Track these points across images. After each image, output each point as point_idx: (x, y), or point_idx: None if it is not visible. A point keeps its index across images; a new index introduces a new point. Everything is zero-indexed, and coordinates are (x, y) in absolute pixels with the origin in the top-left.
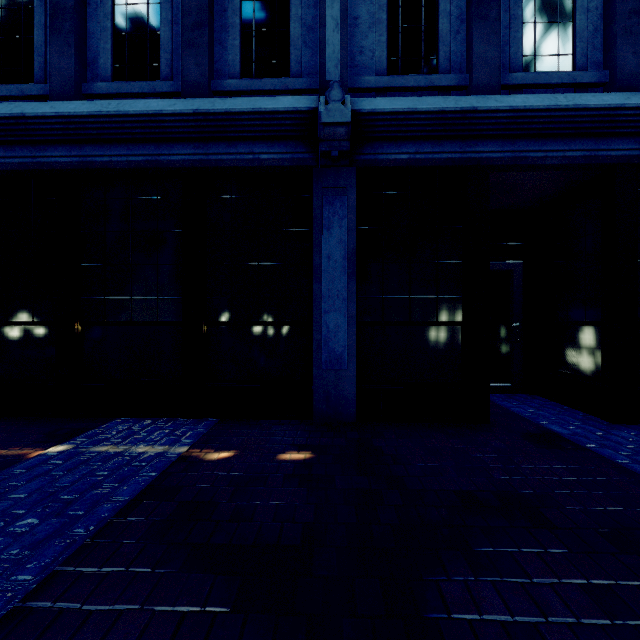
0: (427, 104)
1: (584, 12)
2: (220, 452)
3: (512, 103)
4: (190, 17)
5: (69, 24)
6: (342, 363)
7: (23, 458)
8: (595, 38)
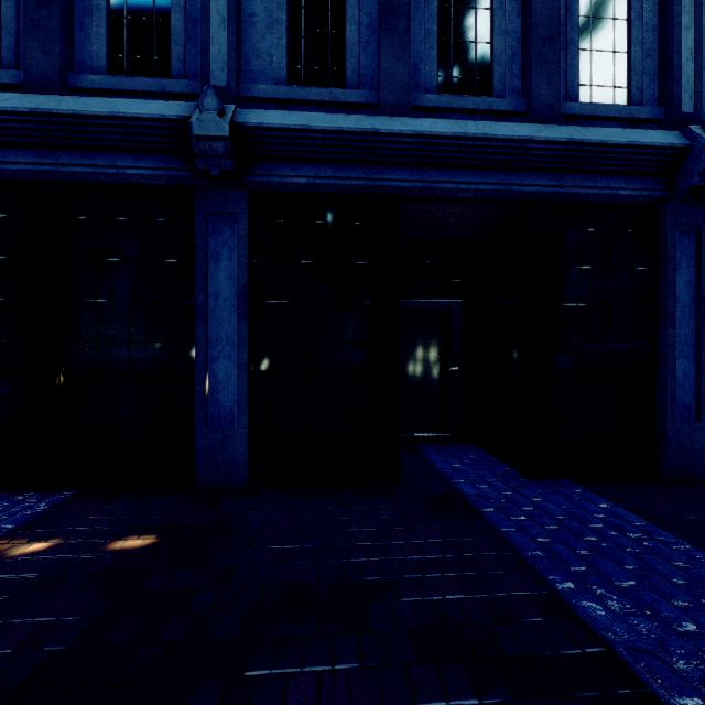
0: (324, 122)
1: (502, 34)
2: (39, 541)
3: (418, 127)
4: None
5: None
6: (233, 419)
7: None
8: (514, 63)
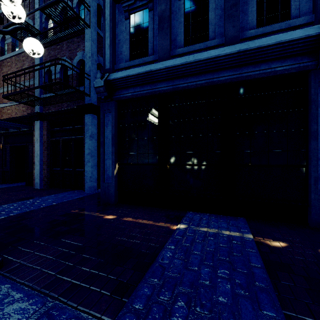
0: None
1: None
2: (274, 241)
3: None
4: (229, 2)
5: (166, 24)
6: None
7: (170, 229)
8: None
